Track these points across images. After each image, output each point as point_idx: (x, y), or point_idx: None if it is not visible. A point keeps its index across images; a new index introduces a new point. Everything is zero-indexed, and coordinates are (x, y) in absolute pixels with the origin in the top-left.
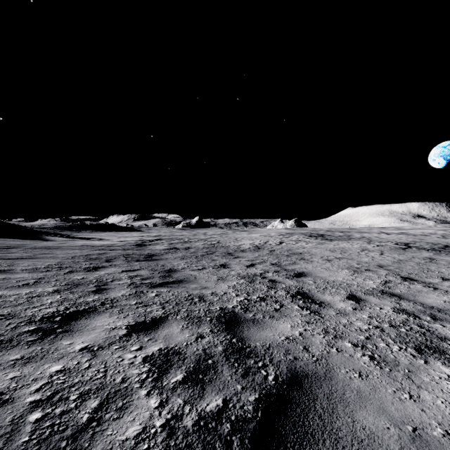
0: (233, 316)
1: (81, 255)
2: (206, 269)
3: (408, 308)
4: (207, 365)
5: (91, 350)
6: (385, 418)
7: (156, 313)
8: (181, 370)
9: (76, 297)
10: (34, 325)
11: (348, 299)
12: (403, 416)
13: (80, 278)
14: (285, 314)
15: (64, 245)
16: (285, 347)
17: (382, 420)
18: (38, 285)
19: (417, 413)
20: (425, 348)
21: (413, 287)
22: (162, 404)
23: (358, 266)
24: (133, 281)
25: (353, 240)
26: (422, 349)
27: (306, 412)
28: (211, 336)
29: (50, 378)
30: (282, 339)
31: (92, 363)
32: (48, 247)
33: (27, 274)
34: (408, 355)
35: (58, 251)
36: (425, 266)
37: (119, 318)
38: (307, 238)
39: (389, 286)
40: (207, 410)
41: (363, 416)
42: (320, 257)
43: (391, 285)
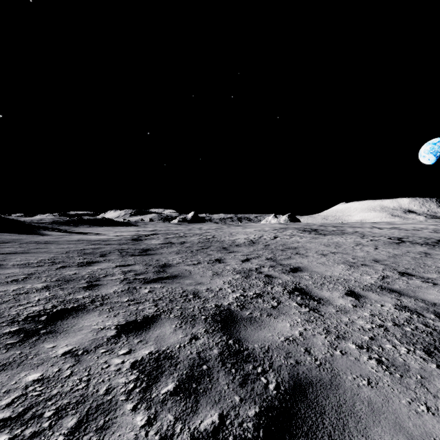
0: (228, 314)
1: (75, 250)
2: (201, 264)
3: (409, 305)
4: (201, 372)
5: (74, 354)
6: (403, 436)
7: (148, 312)
8: (172, 378)
9: (66, 293)
10: (16, 326)
11: (347, 296)
12: (424, 434)
13: (72, 273)
14: (283, 312)
15: (60, 240)
16: (285, 349)
17: (401, 439)
18: (27, 281)
19: (438, 430)
20: (434, 350)
21: (411, 282)
22: (150, 422)
23: (353, 260)
24: (127, 277)
25: (346, 234)
26: (432, 351)
27: (314, 430)
28: (206, 337)
29: (25, 389)
30: (281, 340)
31: (74, 371)
32: (43, 242)
33: (17, 269)
34: (418, 358)
35: (53, 245)
36: (421, 261)
37: (109, 317)
38: (301, 232)
39: (387, 281)
40: (200, 428)
41: (378, 434)
42: (315, 252)
43: (390, 280)
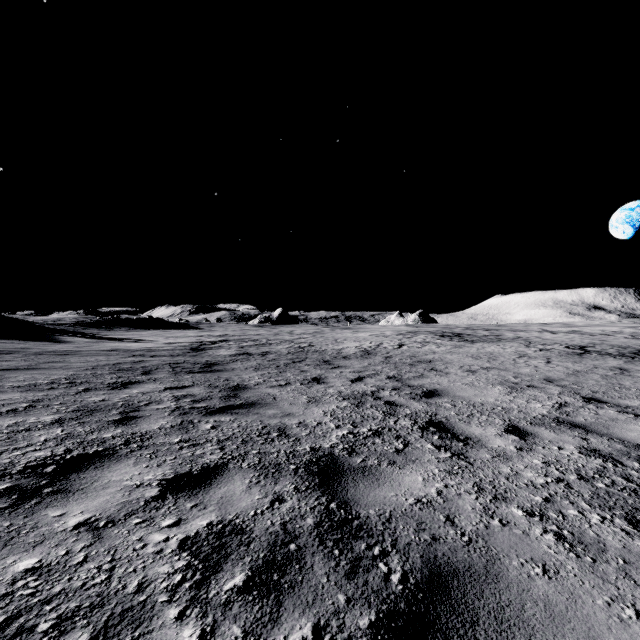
0: (331, 462)
1: (106, 364)
2: (291, 385)
3: (601, 447)
4: (287, 555)
5: (93, 527)
6: None
7: (210, 459)
8: (242, 566)
9: (88, 430)
10: (7, 482)
11: (507, 433)
12: None
13: (99, 399)
14: (412, 458)
15: (84, 349)
16: (416, 518)
17: None
18: (31, 411)
19: None
20: None
21: (602, 413)
22: (204, 638)
23: (516, 380)
24: (180, 405)
25: (504, 341)
26: (639, 519)
27: None
28: (295, 498)
29: (12, 585)
30: (410, 503)
31: (91, 554)
32: (60, 353)
33: (18, 394)
34: (618, 531)
35: (74, 358)
36: (614, 381)
37: (150, 468)
38: (438, 338)
39: (566, 411)
40: None
41: None
42: (459, 367)
43: (570, 409)
